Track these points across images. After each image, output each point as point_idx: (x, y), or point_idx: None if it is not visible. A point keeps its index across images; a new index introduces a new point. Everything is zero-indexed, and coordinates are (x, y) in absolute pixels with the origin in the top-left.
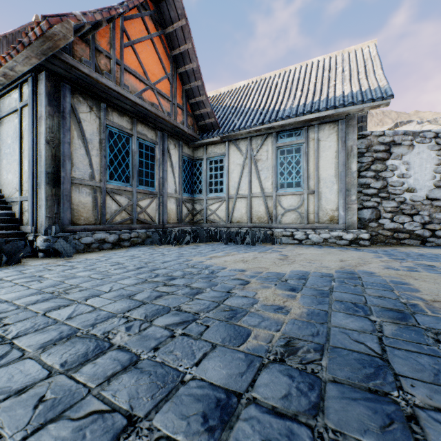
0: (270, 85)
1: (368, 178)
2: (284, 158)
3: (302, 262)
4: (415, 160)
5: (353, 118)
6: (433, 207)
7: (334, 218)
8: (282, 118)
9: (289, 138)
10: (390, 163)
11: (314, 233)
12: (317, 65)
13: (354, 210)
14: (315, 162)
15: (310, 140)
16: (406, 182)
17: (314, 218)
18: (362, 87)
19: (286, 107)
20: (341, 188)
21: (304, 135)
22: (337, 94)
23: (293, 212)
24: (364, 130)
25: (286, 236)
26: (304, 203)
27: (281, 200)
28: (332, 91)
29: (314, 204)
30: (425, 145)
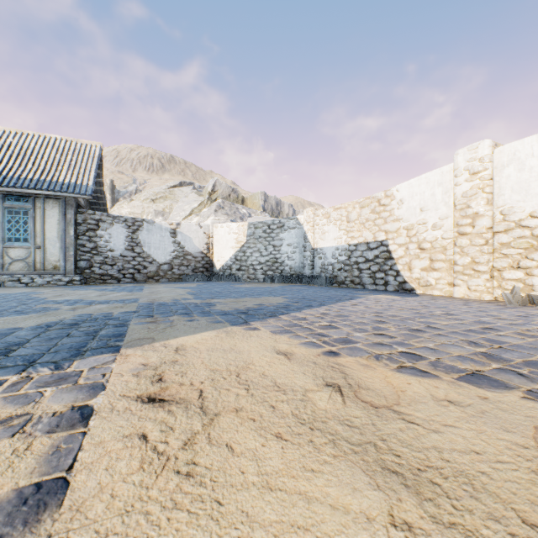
0: (2, 143)
1: (85, 240)
2: (13, 217)
3: (3, 292)
4: (114, 232)
5: (72, 199)
6: (125, 261)
7: (57, 267)
8: (9, 186)
9: (17, 202)
10: (99, 233)
11: (40, 277)
12: (54, 144)
13: (73, 261)
14: (42, 225)
15: (37, 208)
16: (110, 246)
17: (41, 267)
18: (79, 180)
19: (15, 175)
20: (62, 246)
21: (32, 203)
22: (60, 180)
23: (22, 262)
24: (105, 200)
25: (13, 281)
26: (32, 255)
27: (9, 252)
28: (57, 176)
29: (41, 256)
30: (120, 225)
